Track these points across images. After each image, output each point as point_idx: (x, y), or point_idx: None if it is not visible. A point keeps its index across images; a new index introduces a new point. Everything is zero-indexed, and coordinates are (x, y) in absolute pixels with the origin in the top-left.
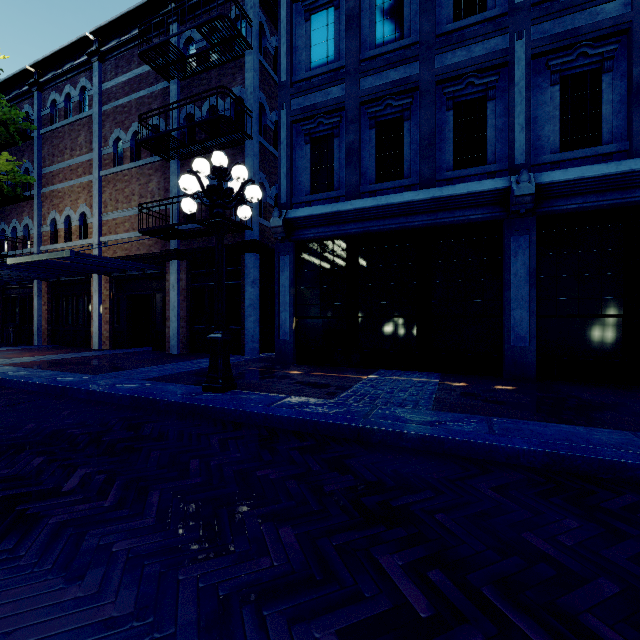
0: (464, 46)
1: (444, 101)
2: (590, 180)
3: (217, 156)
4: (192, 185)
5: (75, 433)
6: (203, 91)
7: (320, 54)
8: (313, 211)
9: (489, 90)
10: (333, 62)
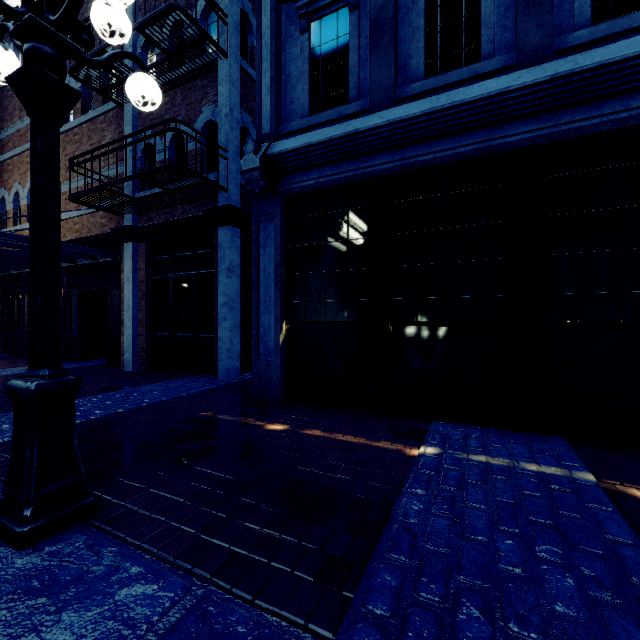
0: None
1: None
2: None
3: None
4: None
5: None
6: None
7: None
8: (312, 137)
9: None
10: None
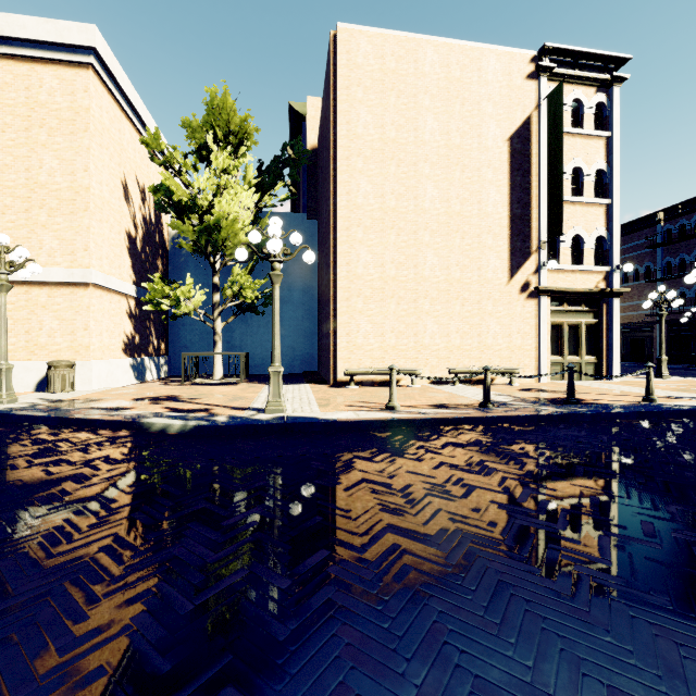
0: None
1: None
2: None
3: (693, 309)
4: (686, 320)
5: None
6: (679, 264)
7: None
8: None
9: None
10: None
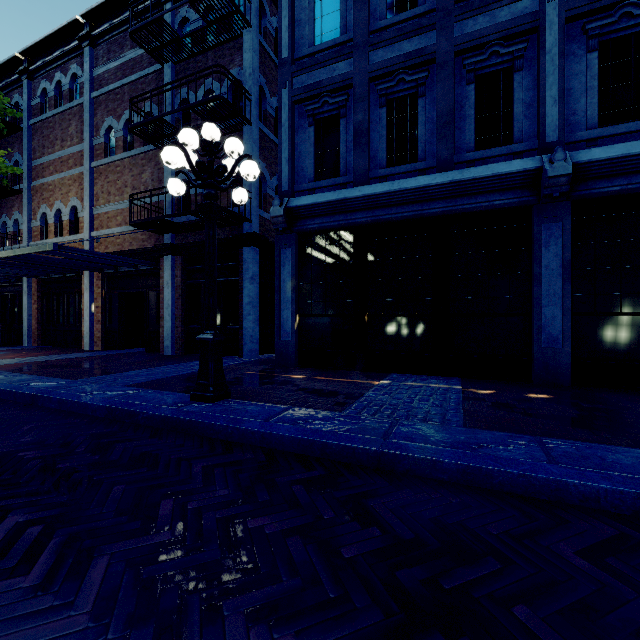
0: (487, 11)
1: (464, 74)
2: (637, 157)
3: (208, 128)
4: (176, 158)
5: (27, 457)
6: (198, 71)
7: (325, 27)
8: (317, 199)
9: (516, 60)
10: (339, 35)
